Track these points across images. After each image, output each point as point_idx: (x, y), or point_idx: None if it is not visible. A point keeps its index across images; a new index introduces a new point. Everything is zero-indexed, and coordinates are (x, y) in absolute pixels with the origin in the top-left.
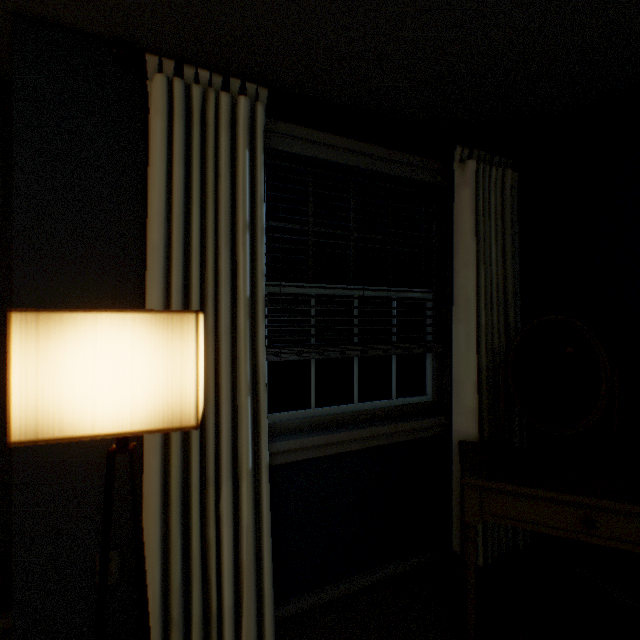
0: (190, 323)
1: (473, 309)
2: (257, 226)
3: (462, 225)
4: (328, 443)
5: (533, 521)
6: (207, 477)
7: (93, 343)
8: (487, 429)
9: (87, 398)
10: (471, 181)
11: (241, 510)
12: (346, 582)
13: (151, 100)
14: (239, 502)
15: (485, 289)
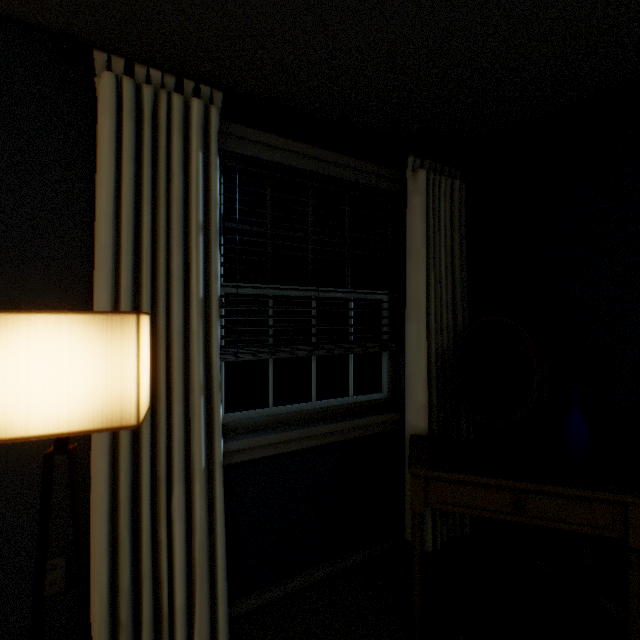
0: (131, 324)
1: (424, 310)
2: (211, 228)
3: (414, 231)
4: (285, 441)
5: (471, 505)
6: (158, 478)
7: (27, 344)
8: (436, 423)
9: (20, 400)
10: (422, 189)
11: (194, 509)
12: (303, 575)
13: (99, 97)
14: (192, 501)
15: (435, 291)
